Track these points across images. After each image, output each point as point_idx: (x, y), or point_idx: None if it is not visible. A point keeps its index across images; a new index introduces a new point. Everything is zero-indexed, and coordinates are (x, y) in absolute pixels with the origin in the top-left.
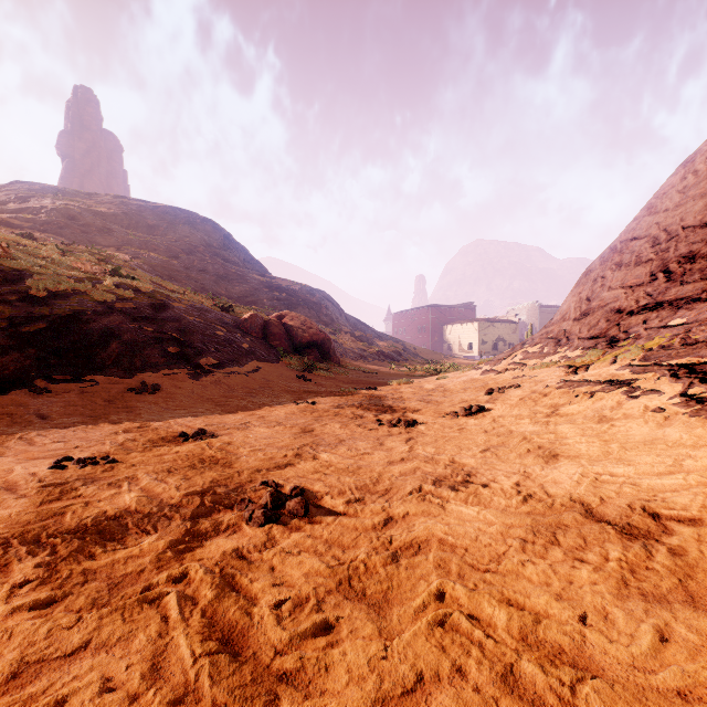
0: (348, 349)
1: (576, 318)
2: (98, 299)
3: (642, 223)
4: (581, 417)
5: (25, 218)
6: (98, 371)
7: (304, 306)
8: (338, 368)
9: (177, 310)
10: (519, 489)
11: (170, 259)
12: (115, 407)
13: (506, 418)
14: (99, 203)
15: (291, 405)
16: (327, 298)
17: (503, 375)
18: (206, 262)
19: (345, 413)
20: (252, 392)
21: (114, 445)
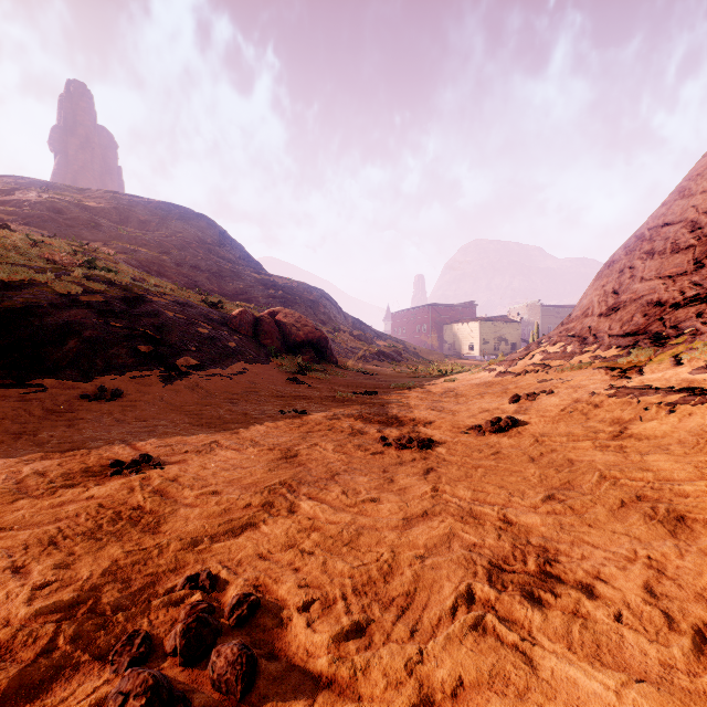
0: (346, 349)
1: (602, 313)
2: (60, 291)
3: (674, 208)
4: (674, 441)
5: (7, 210)
6: (49, 374)
7: (301, 304)
8: (335, 369)
9: (155, 305)
10: (663, 608)
11: (161, 254)
12: (55, 419)
13: (553, 437)
14: (89, 198)
15: (276, 416)
16: (325, 296)
17: (523, 377)
18: (198, 258)
19: (340, 427)
20: (234, 398)
21: (2, 485)
